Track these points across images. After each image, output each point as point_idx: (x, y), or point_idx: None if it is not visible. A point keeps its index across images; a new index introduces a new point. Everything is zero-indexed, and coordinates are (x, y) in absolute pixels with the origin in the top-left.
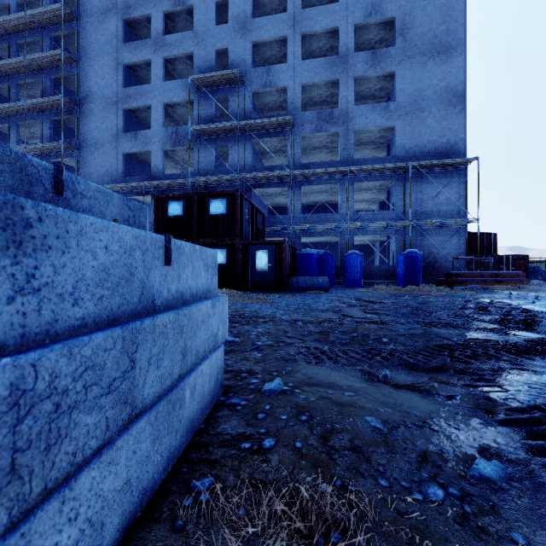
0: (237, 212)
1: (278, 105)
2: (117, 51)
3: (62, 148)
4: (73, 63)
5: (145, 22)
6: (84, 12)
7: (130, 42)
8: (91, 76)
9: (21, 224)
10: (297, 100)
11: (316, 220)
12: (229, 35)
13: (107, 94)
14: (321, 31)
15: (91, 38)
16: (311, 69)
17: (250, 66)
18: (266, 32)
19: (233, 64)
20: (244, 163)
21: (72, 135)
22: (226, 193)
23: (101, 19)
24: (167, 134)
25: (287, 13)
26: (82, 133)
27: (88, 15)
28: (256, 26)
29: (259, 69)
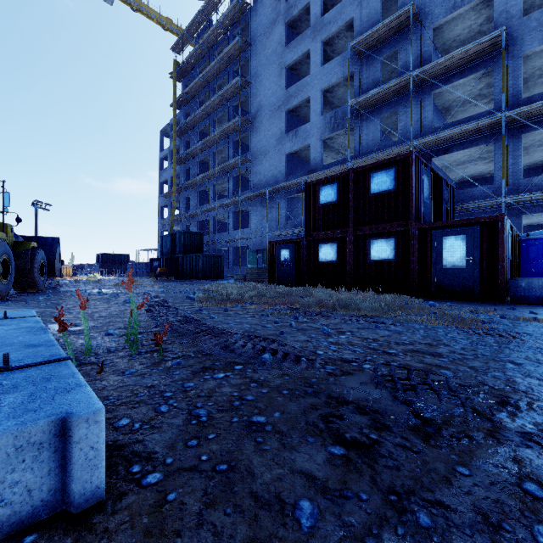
0: (411, 183)
1: (474, 32)
2: (280, 57)
3: (239, 162)
4: (248, 85)
5: (305, 15)
6: (256, 35)
7: (291, 41)
8: (260, 91)
9: None
10: (513, 2)
11: None
12: None
13: (273, 102)
14: None
15: (260, 56)
16: None
17: None
18: None
19: (404, 4)
20: (420, 126)
21: (249, 151)
22: (394, 160)
23: (268, 33)
24: (325, 121)
25: None
26: (254, 145)
27: (258, 37)
28: None
29: None
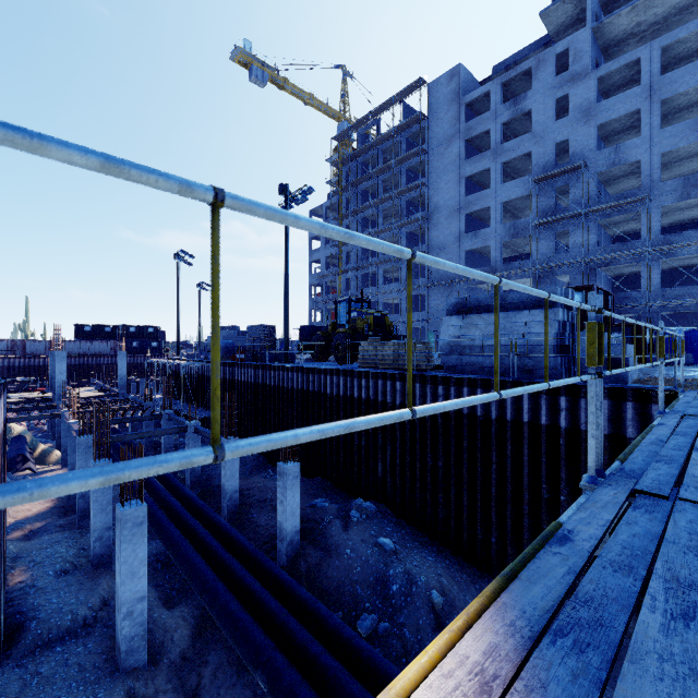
0: None
1: (628, 173)
2: (459, 168)
3: None
4: (424, 186)
5: (481, 134)
6: (432, 144)
7: (471, 157)
8: (438, 193)
9: (632, 347)
10: (654, 171)
11: (682, 294)
12: (569, 126)
13: (451, 205)
14: (688, 90)
15: (438, 163)
16: (674, 135)
17: (594, 150)
18: (614, 112)
19: (574, 152)
20: (587, 245)
21: (415, 239)
22: (582, 287)
23: (446, 145)
24: (505, 229)
25: (641, 85)
26: (430, 239)
27: (435, 146)
28: (601, 110)
29: (605, 150)
